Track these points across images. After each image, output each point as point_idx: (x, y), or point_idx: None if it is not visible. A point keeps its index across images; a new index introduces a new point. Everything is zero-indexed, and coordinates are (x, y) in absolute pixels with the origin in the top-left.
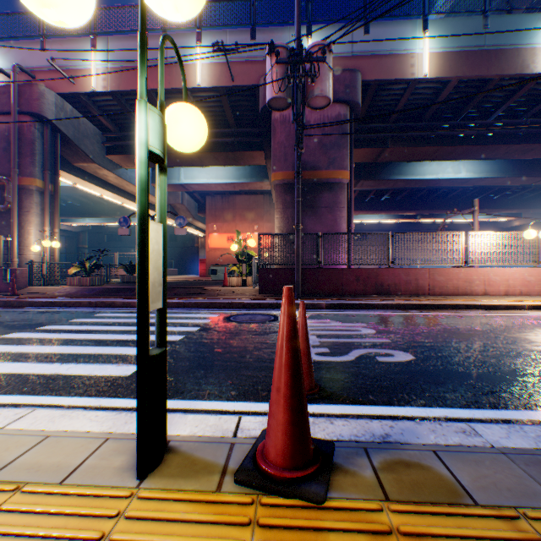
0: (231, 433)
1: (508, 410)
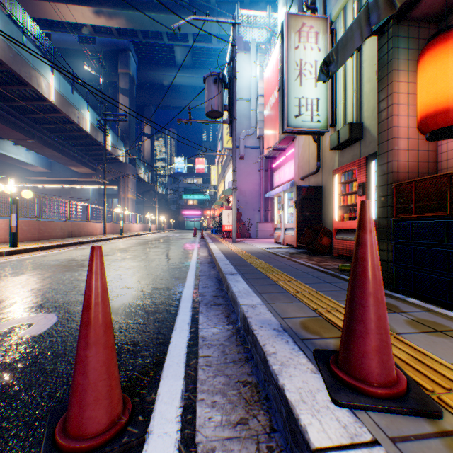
0: (376, 450)
1: (181, 304)
